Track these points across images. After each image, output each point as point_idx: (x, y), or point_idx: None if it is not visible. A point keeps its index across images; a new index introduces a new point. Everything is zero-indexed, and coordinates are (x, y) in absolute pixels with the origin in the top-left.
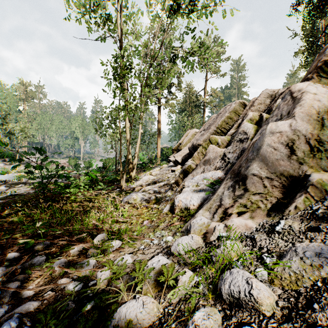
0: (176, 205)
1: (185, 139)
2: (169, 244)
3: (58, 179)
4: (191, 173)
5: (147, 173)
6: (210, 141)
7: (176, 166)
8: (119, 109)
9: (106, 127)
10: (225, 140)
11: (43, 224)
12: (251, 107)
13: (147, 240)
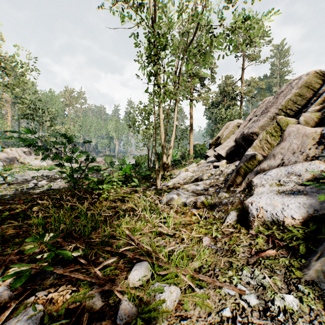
0: (253, 215)
1: (225, 131)
2: (304, 324)
3: (94, 175)
4: (260, 166)
5: (182, 170)
6: (278, 123)
7: (219, 161)
8: (155, 93)
9: (139, 124)
10: (312, 118)
11: (54, 238)
12: None
13: (229, 291)
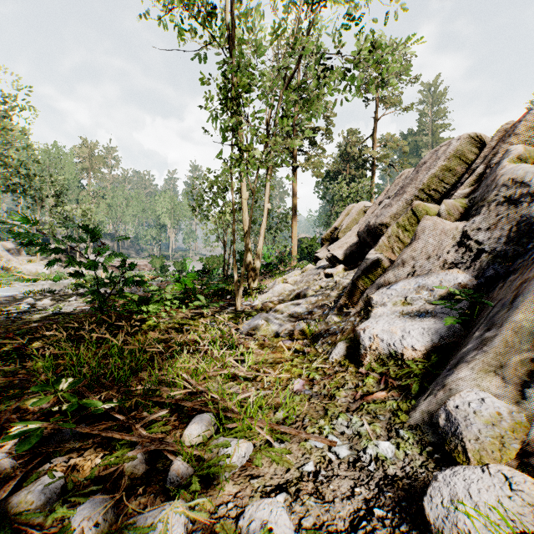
0: (365, 347)
1: (345, 219)
2: (394, 472)
3: (132, 289)
4: (384, 276)
5: (278, 280)
6: (414, 212)
7: (333, 266)
8: (232, 160)
9: (209, 205)
10: (457, 207)
11: (75, 384)
12: (510, 138)
13: (317, 443)
